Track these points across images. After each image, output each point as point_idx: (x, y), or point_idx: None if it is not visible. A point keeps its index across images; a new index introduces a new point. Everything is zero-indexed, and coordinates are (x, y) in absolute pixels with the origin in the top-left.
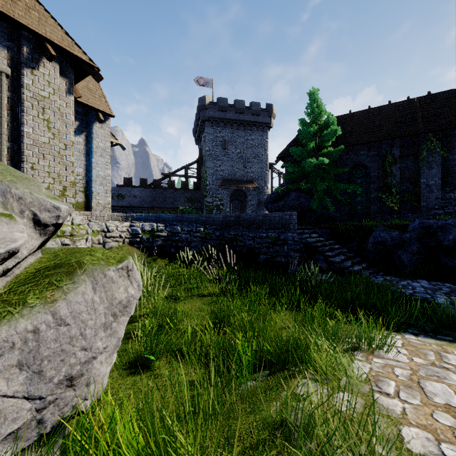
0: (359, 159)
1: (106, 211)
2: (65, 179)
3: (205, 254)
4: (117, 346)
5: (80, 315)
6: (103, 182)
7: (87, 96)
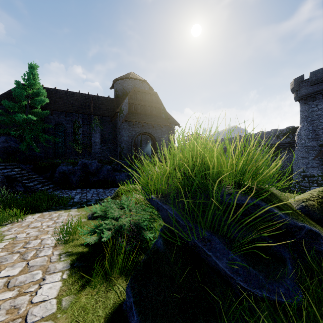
0: (60, 120)
1: None
2: None
3: None
4: None
5: None
6: None
7: None
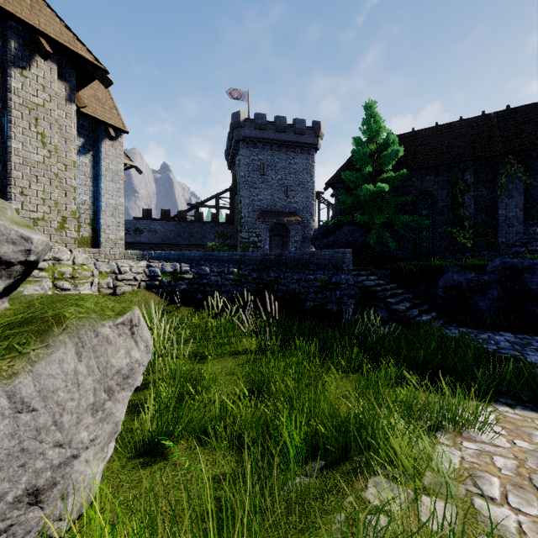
0: (424, 186)
1: (118, 249)
2: (65, 208)
3: (239, 300)
4: (115, 432)
5: (54, 394)
6: (115, 212)
7: (95, 107)
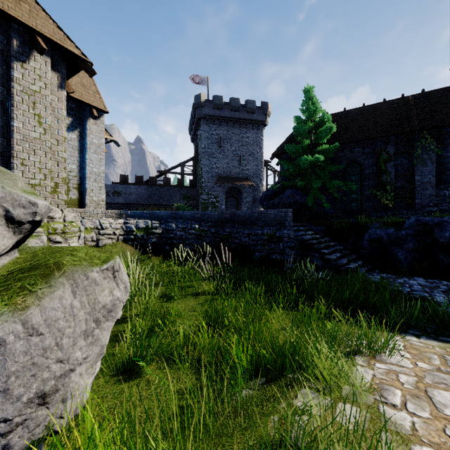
0: (354, 156)
1: (100, 208)
2: (57, 176)
3: (200, 251)
4: (101, 354)
5: (56, 322)
6: (97, 178)
7: (81, 92)
